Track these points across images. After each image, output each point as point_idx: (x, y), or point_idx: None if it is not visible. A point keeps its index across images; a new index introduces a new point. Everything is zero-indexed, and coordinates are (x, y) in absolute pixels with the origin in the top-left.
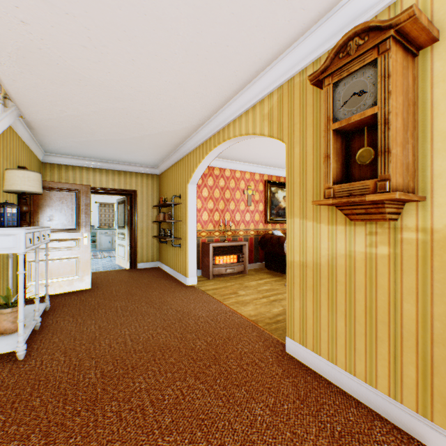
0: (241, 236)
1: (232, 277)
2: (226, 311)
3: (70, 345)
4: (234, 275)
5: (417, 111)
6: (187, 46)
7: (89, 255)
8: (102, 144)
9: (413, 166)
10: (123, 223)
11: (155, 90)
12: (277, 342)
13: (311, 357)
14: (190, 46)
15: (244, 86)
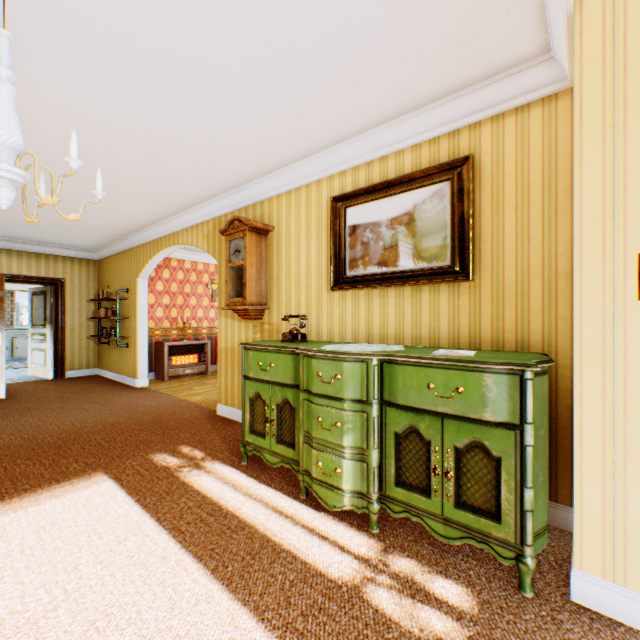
0: (205, 335)
1: (192, 378)
2: (177, 400)
3: (14, 431)
4: (195, 376)
5: (269, 262)
6: (135, 186)
7: (4, 358)
8: (22, 226)
9: (267, 291)
10: (43, 320)
11: (103, 201)
12: (214, 411)
13: (231, 410)
14: (138, 187)
15: (188, 208)
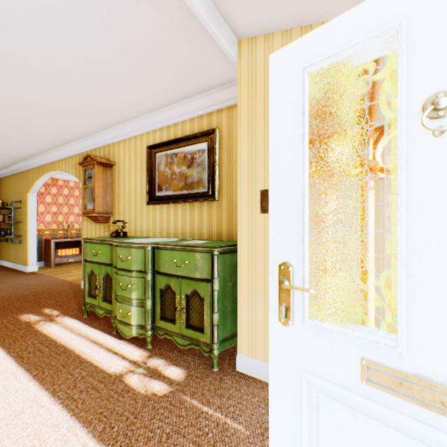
0: None
1: (74, 265)
2: (55, 280)
3: None
4: (77, 263)
5: (113, 185)
6: (15, 129)
7: None
8: None
9: (112, 204)
10: None
11: None
12: (80, 286)
13: None
14: (17, 130)
15: (62, 146)
